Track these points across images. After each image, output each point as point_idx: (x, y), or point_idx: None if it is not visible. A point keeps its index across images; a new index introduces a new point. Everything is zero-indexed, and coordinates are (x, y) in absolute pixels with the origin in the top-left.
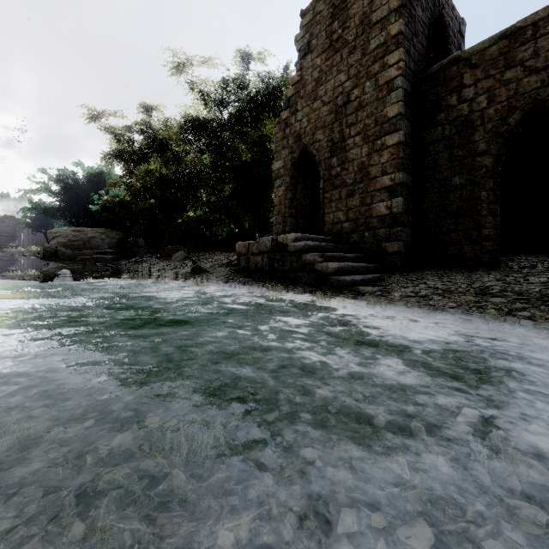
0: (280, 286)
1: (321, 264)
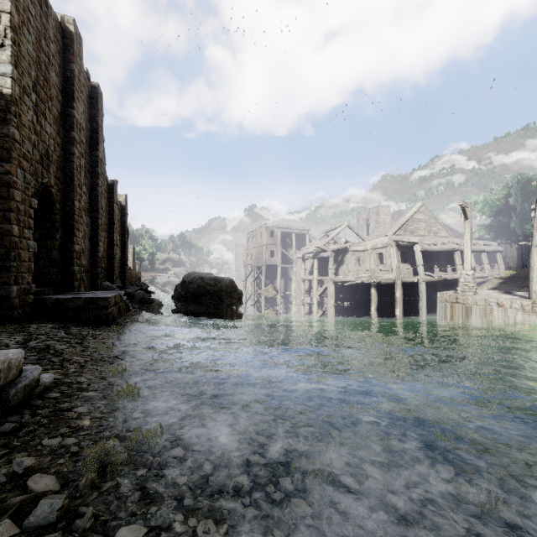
0: (43, 480)
1: (1, 366)
